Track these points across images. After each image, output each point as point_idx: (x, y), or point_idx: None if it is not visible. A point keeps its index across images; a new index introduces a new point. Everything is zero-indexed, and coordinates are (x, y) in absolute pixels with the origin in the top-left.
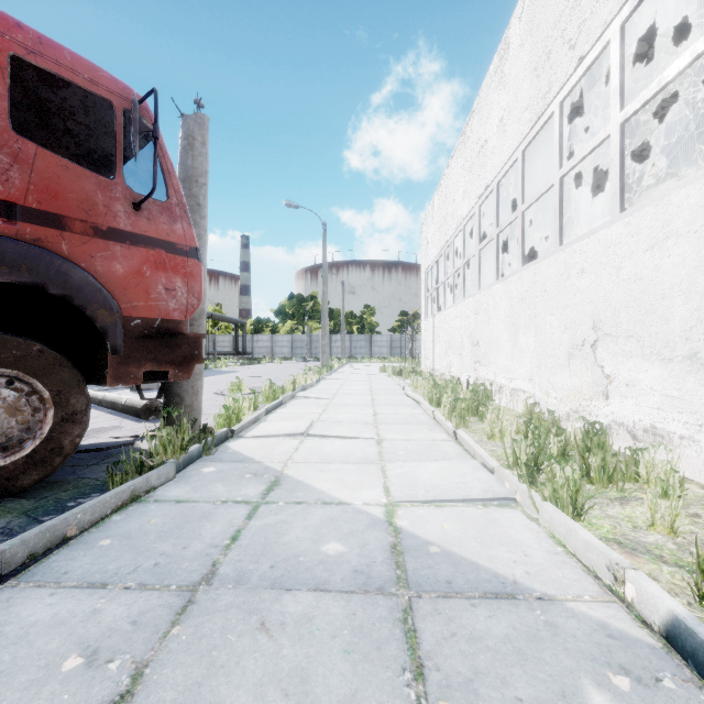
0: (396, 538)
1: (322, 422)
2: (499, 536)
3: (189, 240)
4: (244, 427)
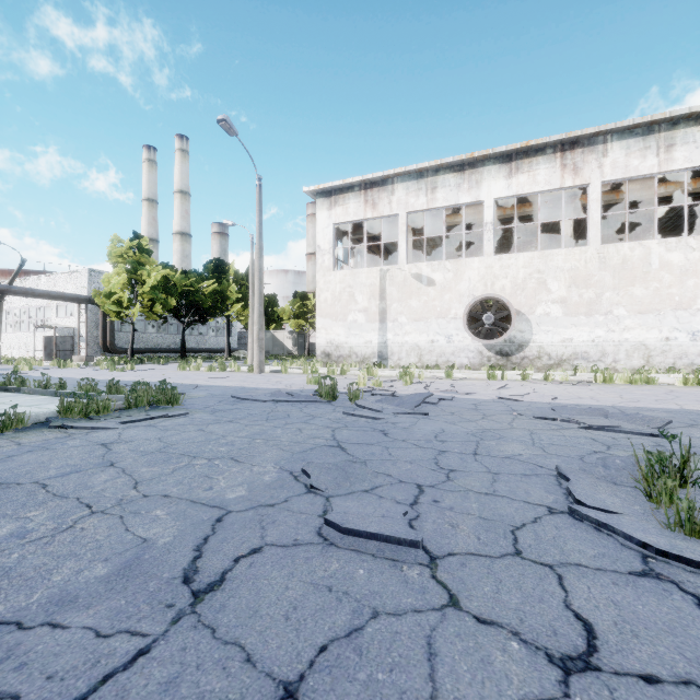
0: None
1: None
2: None
3: None
4: None
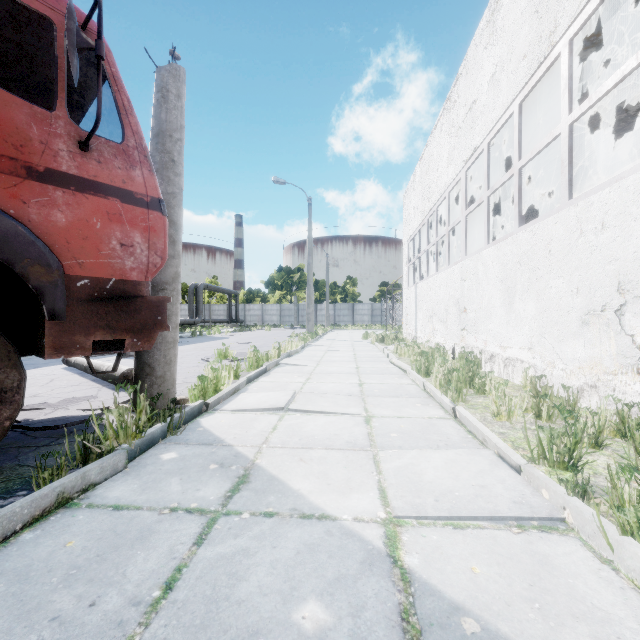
0: (406, 595)
1: (305, 394)
2: (565, 596)
3: (151, 189)
4: (221, 399)
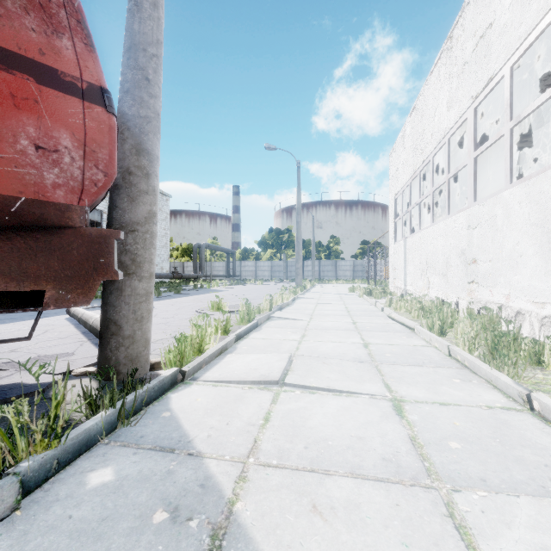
0: None
1: (303, 359)
2: None
3: (88, 72)
4: (204, 363)
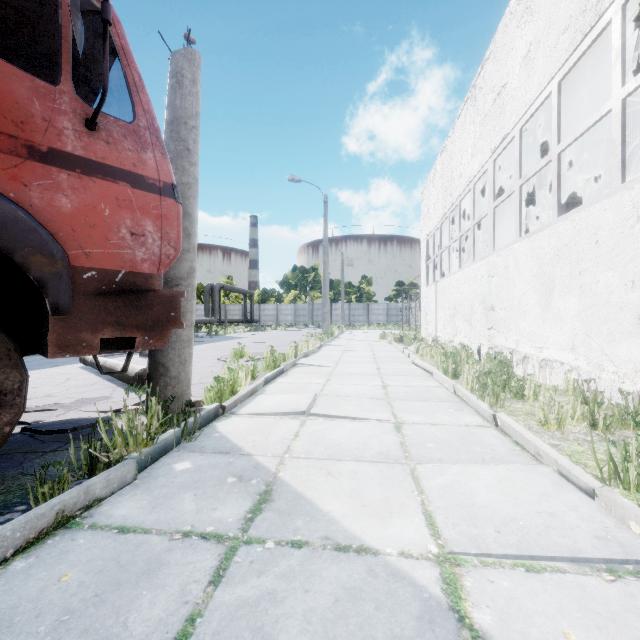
0: None
1: (326, 397)
2: None
3: (163, 174)
4: (238, 401)
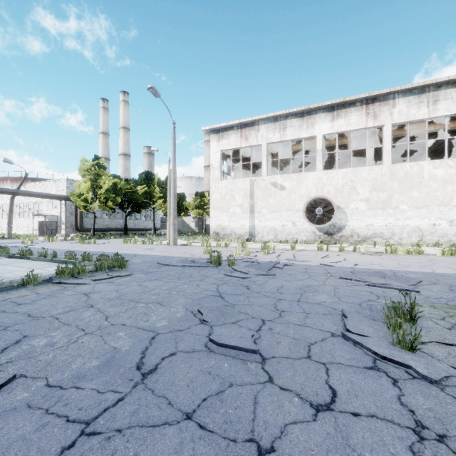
0: None
1: None
2: None
3: None
4: None
